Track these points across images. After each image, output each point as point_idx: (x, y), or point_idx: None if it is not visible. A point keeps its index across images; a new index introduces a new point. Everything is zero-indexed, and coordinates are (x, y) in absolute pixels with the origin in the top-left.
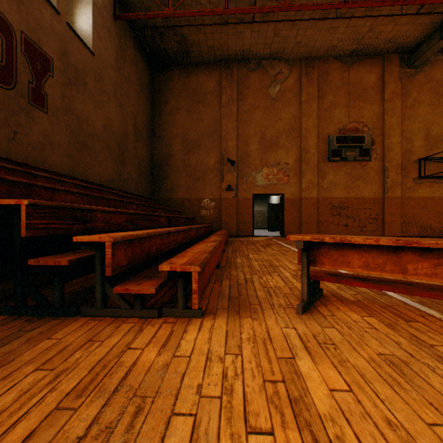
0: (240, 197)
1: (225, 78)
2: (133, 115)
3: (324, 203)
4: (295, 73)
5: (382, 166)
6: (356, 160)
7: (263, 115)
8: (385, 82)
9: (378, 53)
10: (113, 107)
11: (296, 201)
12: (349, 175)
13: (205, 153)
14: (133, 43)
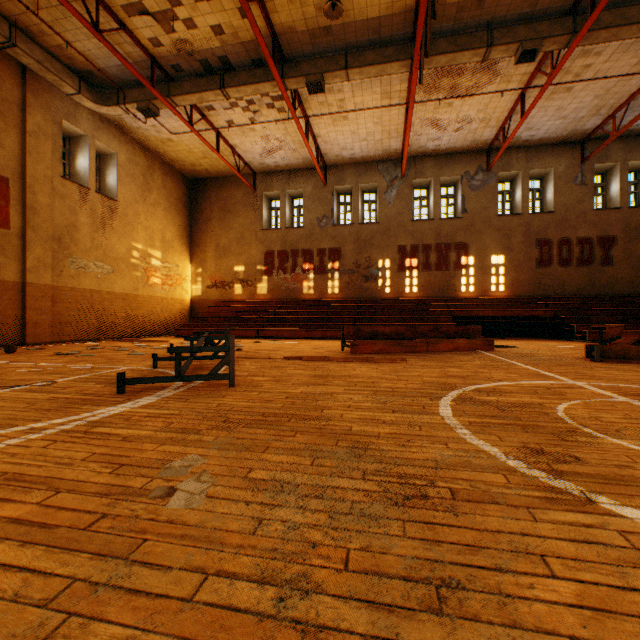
0: None
1: None
2: None
3: None
4: None
5: None
6: None
7: None
8: None
9: None
10: None
11: None
12: None
13: None
14: None
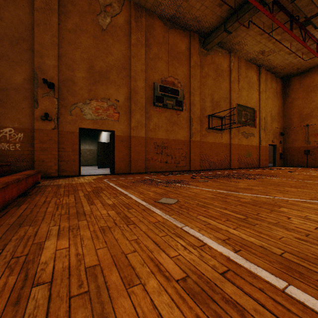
0: (63, 130)
1: None
2: None
3: (150, 142)
4: (125, 13)
5: (189, 116)
6: (174, 108)
7: (92, 42)
8: (191, 52)
9: (188, 28)
10: None
11: (127, 139)
12: (168, 120)
13: (7, 64)
14: None
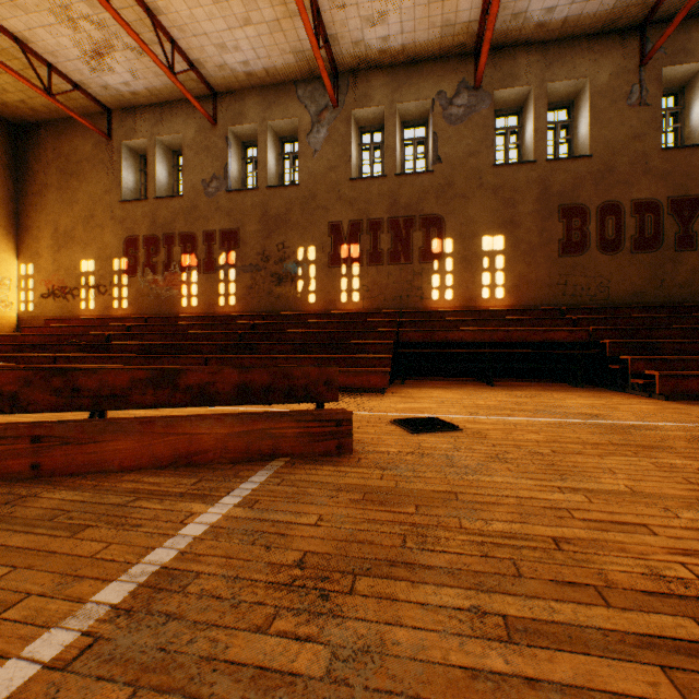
0: None
1: None
2: None
3: None
4: None
5: None
6: None
7: None
8: None
9: None
10: None
11: None
12: None
13: None
14: None
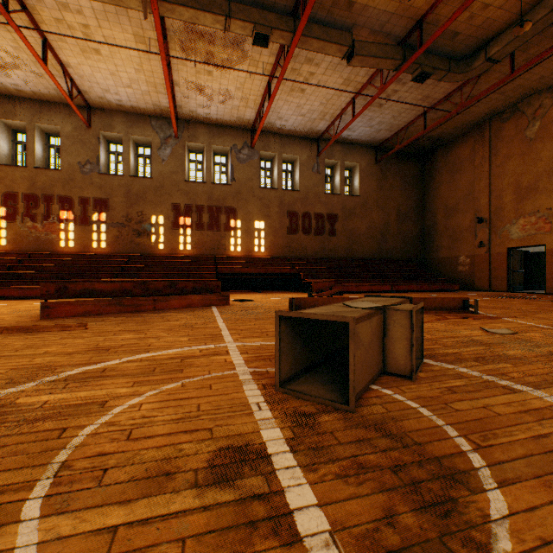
0: (492, 252)
1: (477, 141)
2: (395, 208)
3: None
4: None
5: None
6: None
7: (517, 162)
8: None
9: None
10: (374, 213)
11: None
12: None
13: (461, 215)
14: (396, 160)
